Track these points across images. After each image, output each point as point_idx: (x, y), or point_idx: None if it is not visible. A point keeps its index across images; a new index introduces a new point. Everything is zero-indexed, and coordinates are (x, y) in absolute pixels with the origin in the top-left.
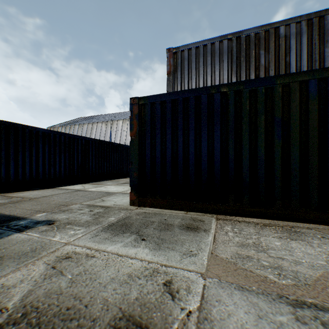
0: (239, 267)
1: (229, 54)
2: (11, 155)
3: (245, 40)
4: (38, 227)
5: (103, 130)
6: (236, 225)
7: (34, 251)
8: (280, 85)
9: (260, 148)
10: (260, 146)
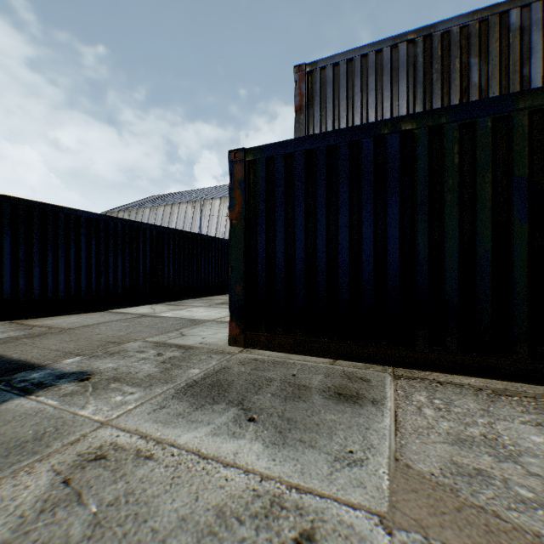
0: (466, 500)
1: (409, 68)
2: (35, 256)
3: (441, 41)
4: (60, 387)
5: (188, 216)
6: (437, 392)
7: (38, 439)
8: (526, 111)
9: (482, 239)
10: (482, 234)
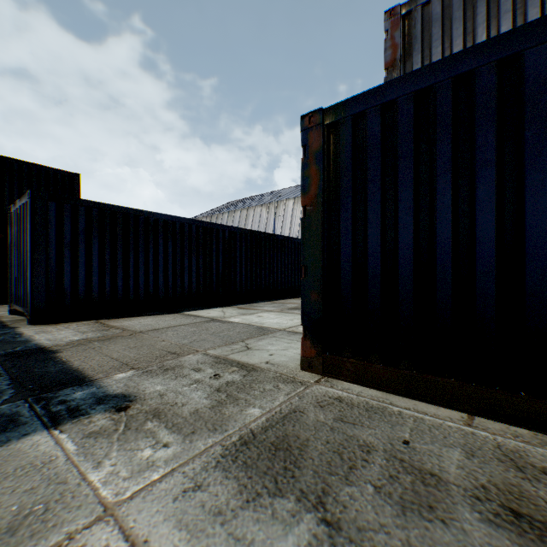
0: None
1: None
2: (119, 258)
3: None
4: (92, 418)
5: (263, 219)
6: None
7: (11, 530)
8: None
9: None
10: None
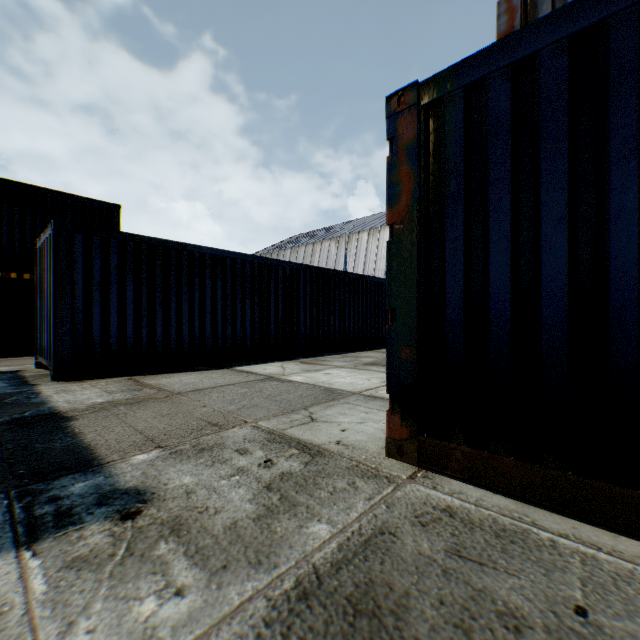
0: None
1: None
2: (158, 302)
3: None
4: (84, 529)
5: (331, 255)
6: None
7: None
8: None
9: None
10: None
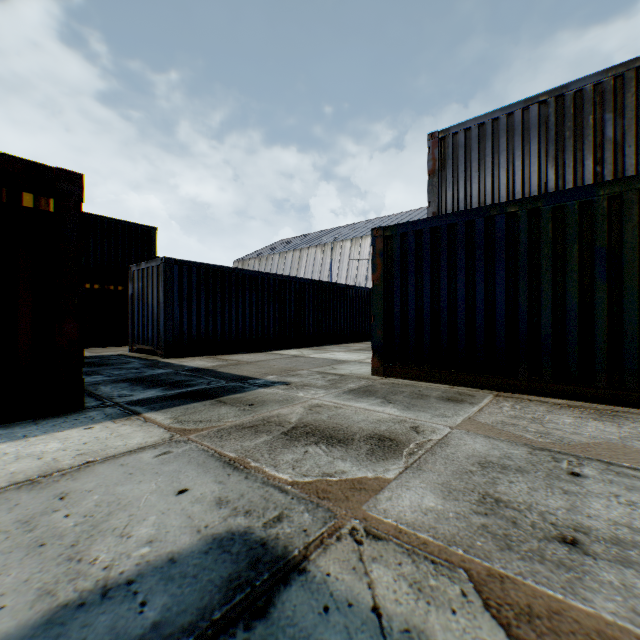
0: (496, 428)
1: (540, 128)
2: (218, 308)
3: (573, 99)
4: (277, 386)
5: (317, 261)
6: (521, 403)
7: (287, 400)
8: (605, 197)
9: (570, 295)
10: (570, 291)
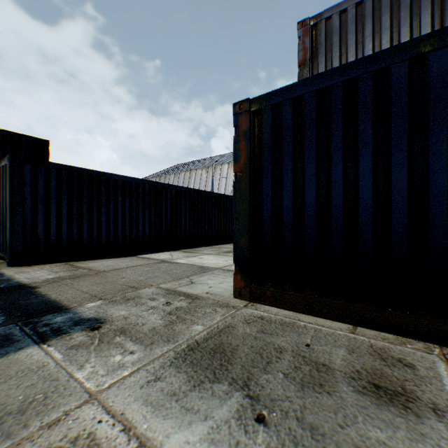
0: None
1: None
2: (84, 212)
3: None
4: (72, 335)
5: (203, 179)
6: None
7: (21, 411)
8: None
9: None
10: None
